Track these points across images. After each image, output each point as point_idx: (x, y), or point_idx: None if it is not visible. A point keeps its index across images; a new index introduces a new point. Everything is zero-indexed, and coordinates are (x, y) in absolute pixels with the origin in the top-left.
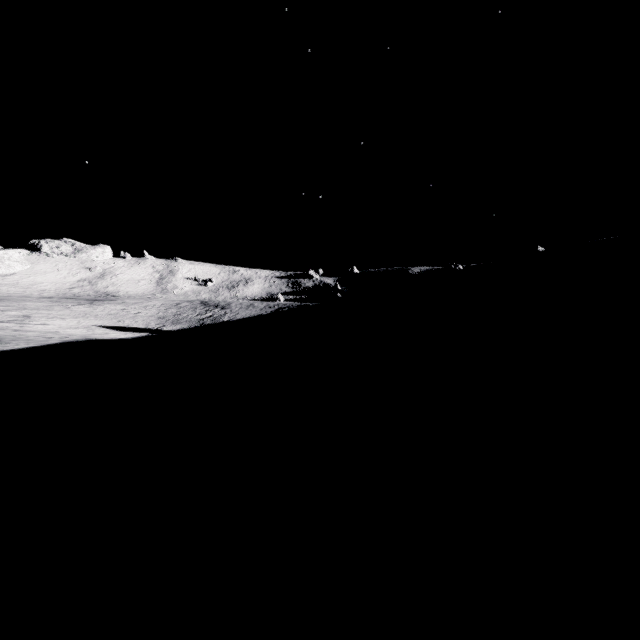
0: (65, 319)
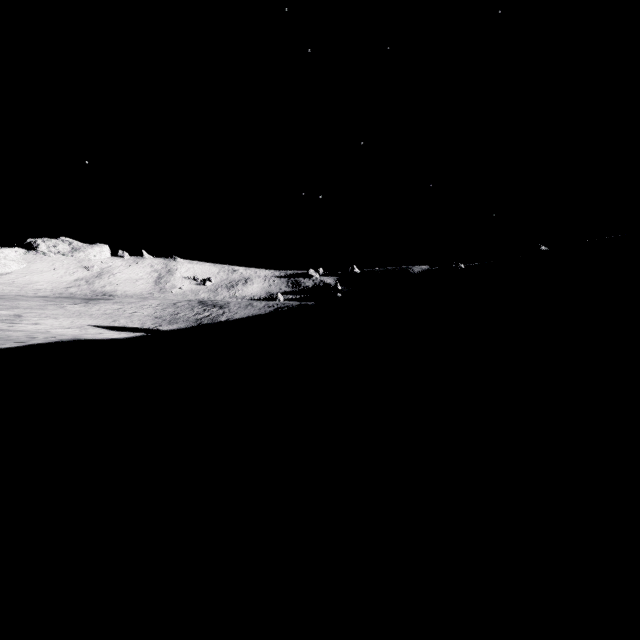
0: (58, 318)
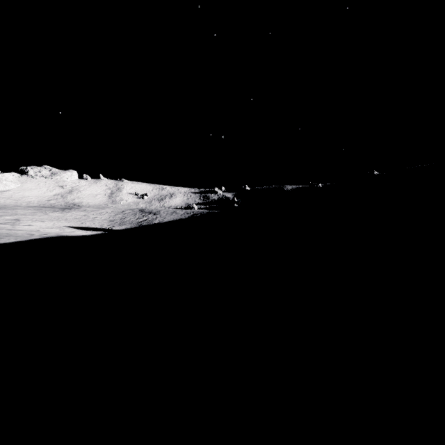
0: (44, 222)
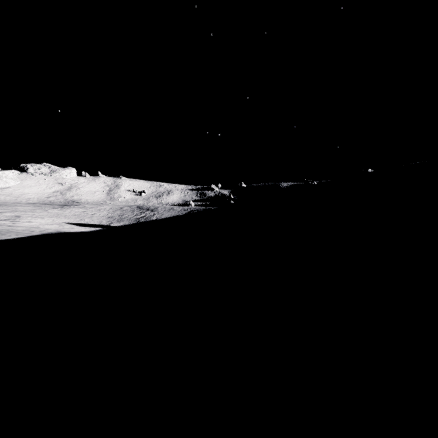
0: (44, 218)
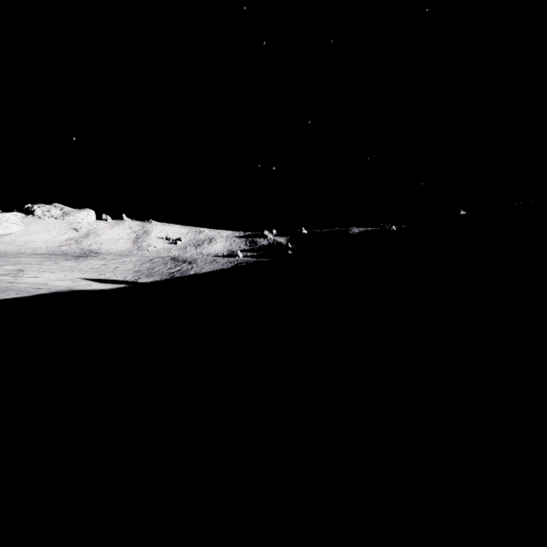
0: (54, 273)
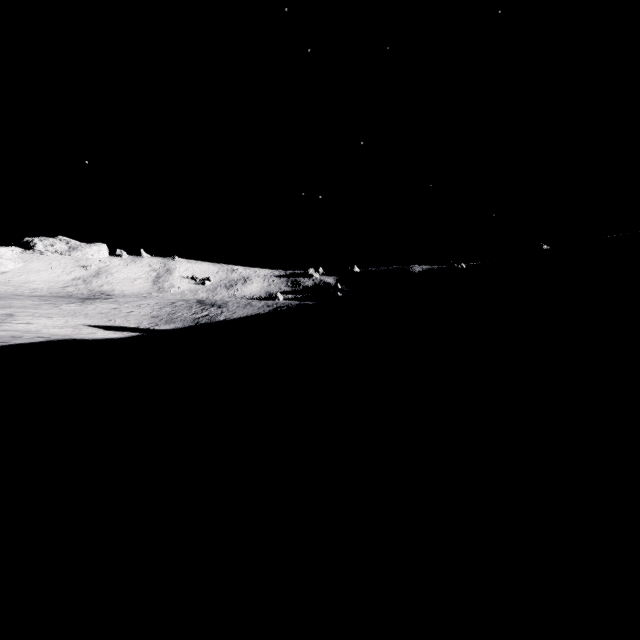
0: (52, 318)
